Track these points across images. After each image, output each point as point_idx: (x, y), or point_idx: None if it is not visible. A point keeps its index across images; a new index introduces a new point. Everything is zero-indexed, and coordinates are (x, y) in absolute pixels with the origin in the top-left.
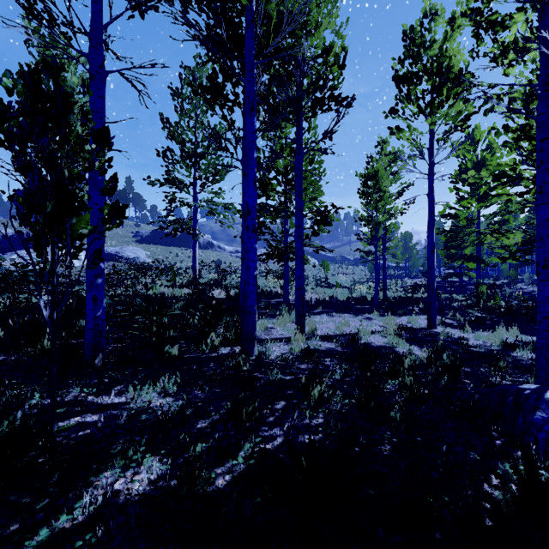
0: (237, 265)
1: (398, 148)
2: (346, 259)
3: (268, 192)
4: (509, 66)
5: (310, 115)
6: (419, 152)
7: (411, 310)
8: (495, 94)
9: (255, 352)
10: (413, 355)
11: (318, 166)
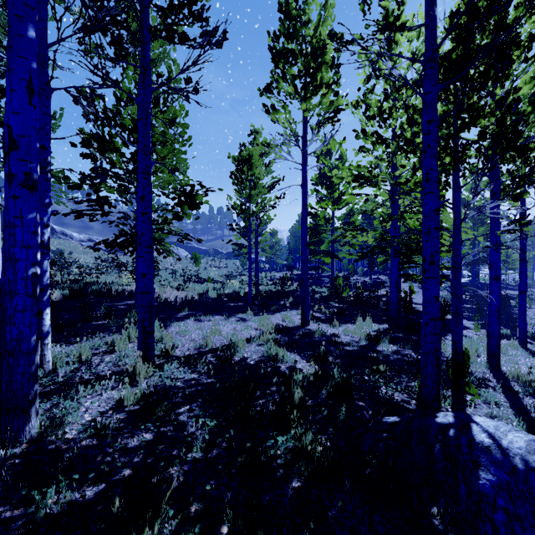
0: (88, 256)
1: (270, 141)
2: (220, 252)
3: (109, 153)
4: (400, 30)
5: (164, 39)
6: (294, 137)
7: (283, 305)
8: (379, 69)
9: (30, 432)
10: (300, 376)
11: (182, 131)
